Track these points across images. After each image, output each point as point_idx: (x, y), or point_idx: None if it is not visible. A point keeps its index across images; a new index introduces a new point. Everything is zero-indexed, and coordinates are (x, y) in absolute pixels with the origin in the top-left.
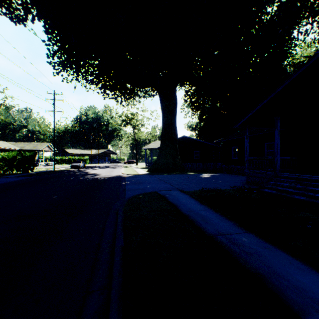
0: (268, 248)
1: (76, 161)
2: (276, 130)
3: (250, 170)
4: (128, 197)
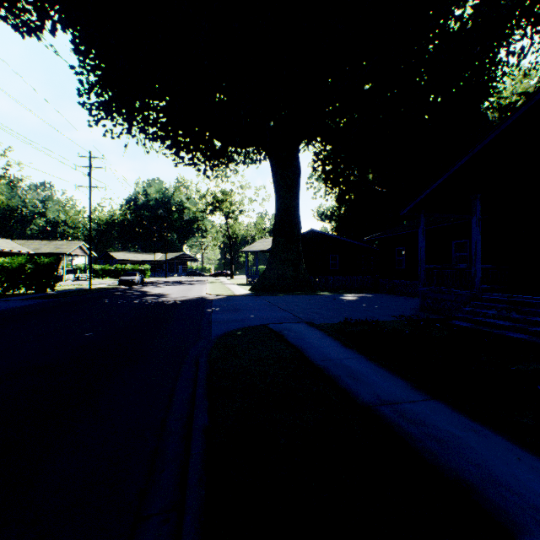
0: (473, 431)
1: (127, 273)
2: (474, 219)
3: (429, 288)
4: (217, 335)
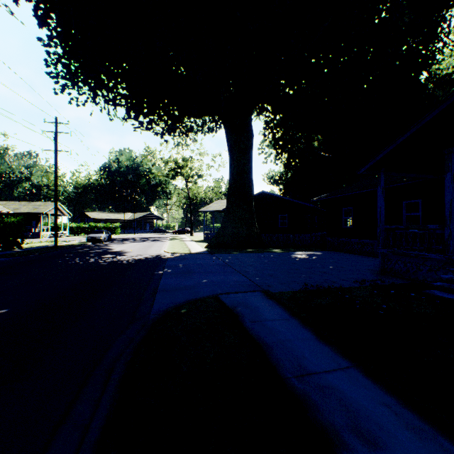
0: None
1: (95, 231)
2: (448, 175)
3: (390, 250)
4: (157, 313)
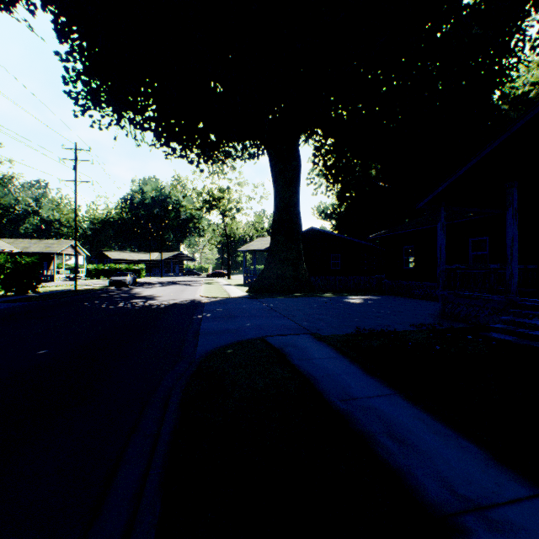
0: None
1: (118, 273)
2: (509, 211)
3: (451, 292)
4: (203, 353)
